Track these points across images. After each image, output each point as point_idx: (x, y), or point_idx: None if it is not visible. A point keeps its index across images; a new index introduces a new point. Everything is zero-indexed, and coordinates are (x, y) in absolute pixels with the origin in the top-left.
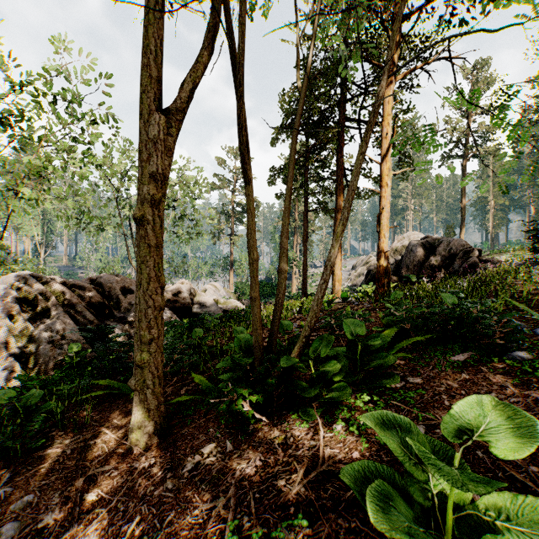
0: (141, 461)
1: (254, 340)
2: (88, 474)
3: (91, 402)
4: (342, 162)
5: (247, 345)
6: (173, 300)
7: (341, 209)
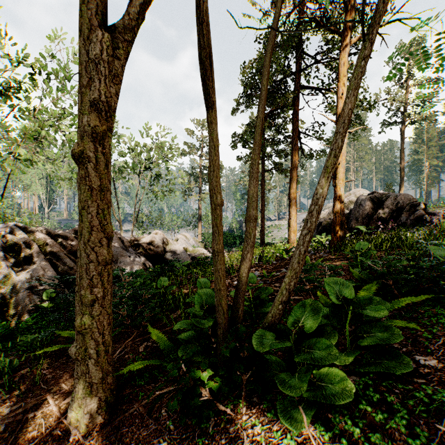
0: None
1: (217, 303)
2: None
3: (51, 354)
4: (297, 126)
5: (209, 303)
6: (147, 248)
7: (296, 167)
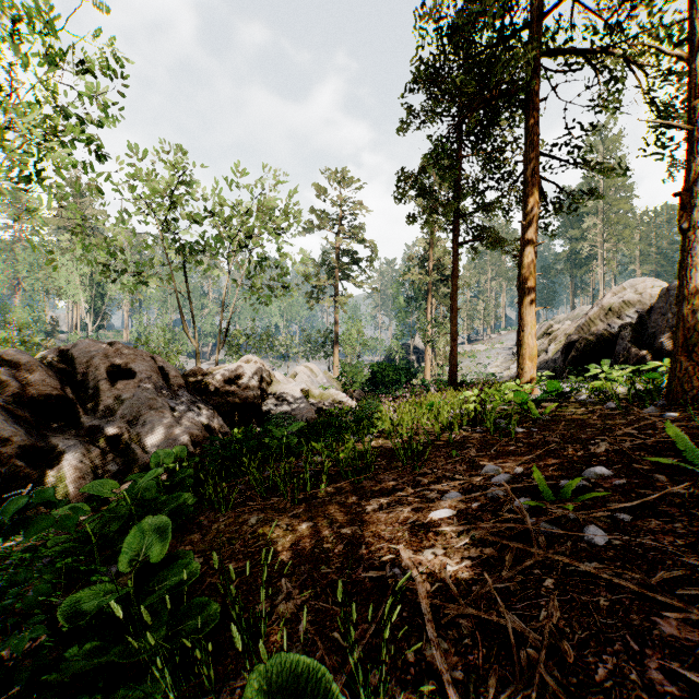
0: None
1: None
2: None
3: None
4: (538, 133)
5: None
6: (223, 390)
7: (536, 222)
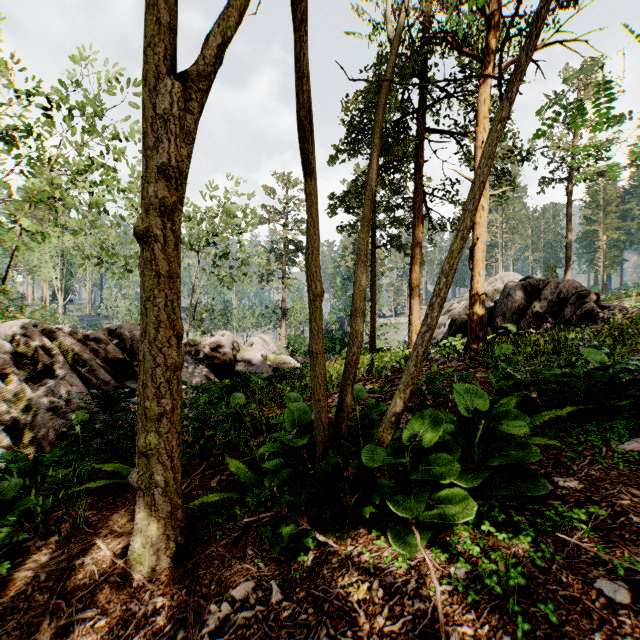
0: (143, 602)
1: (315, 416)
2: (60, 623)
3: (91, 494)
4: (421, 185)
5: (303, 421)
6: (211, 356)
7: (420, 243)
